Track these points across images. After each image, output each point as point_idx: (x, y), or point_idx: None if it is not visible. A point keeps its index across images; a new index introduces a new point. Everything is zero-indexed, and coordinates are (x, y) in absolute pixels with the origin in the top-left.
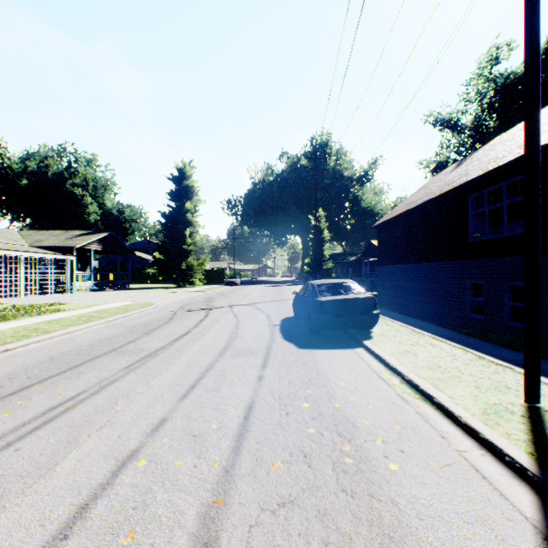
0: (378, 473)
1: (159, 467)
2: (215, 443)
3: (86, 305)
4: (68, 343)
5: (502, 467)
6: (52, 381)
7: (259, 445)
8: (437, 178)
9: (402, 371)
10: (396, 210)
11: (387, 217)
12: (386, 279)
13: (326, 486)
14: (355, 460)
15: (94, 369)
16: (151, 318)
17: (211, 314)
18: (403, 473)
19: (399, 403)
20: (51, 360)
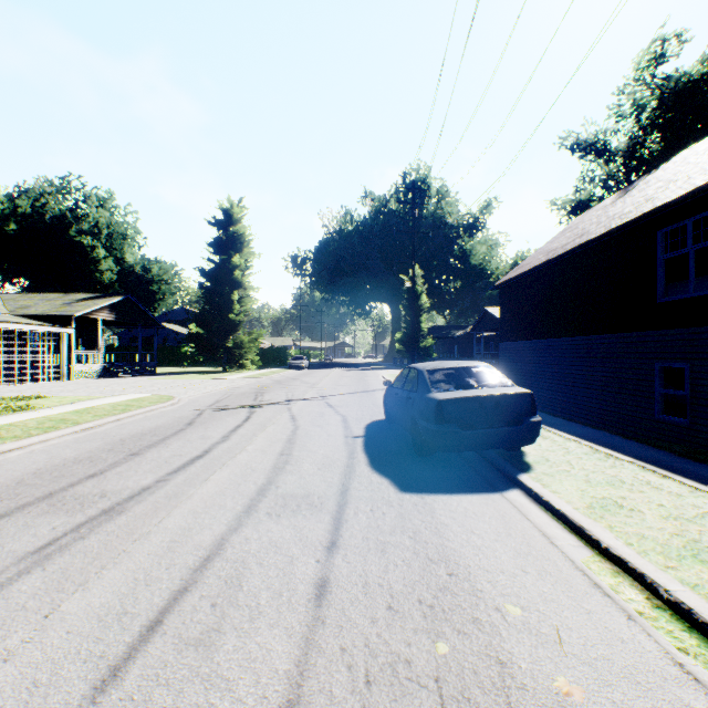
0: None
1: None
2: None
3: (74, 399)
4: None
5: None
6: None
7: None
8: (590, 215)
9: (644, 570)
10: (528, 261)
11: (516, 272)
12: (515, 361)
13: None
14: None
15: None
16: (157, 424)
17: (256, 416)
18: None
19: None
20: None
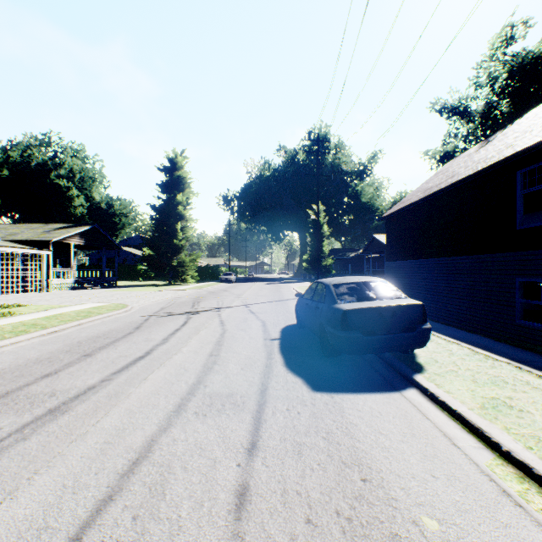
0: None
1: None
2: None
3: (48, 307)
4: None
5: None
6: None
7: None
8: (458, 161)
9: None
10: (408, 198)
11: (399, 206)
12: (398, 276)
13: None
14: None
15: None
16: (111, 328)
17: (192, 321)
18: None
19: None
20: None
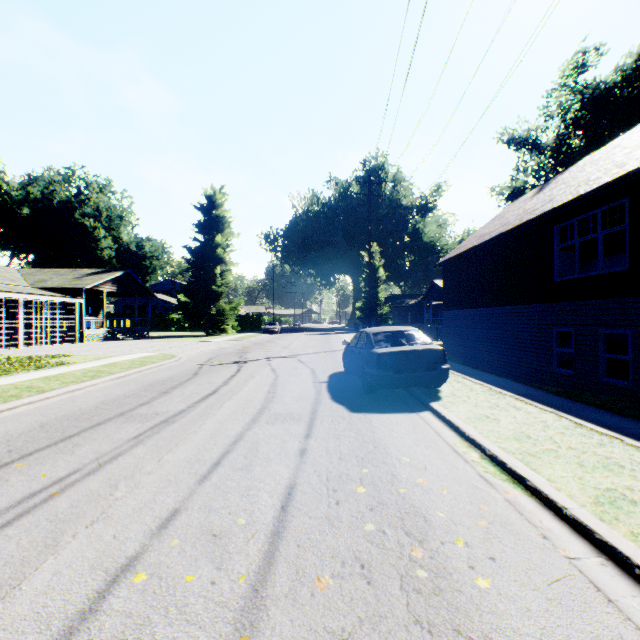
0: (464, 594)
1: (164, 583)
2: (241, 547)
3: (95, 357)
4: (66, 406)
5: (631, 584)
6: (38, 456)
7: (301, 550)
8: (515, 206)
9: (482, 443)
10: (465, 244)
11: (454, 253)
12: (453, 326)
13: (393, 615)
14: (431, 572)
15: (94, 440)
16: (171, 374)
17: (245, 369)
18: (498, 593)
19: (482, 487)
20: (42, 427)
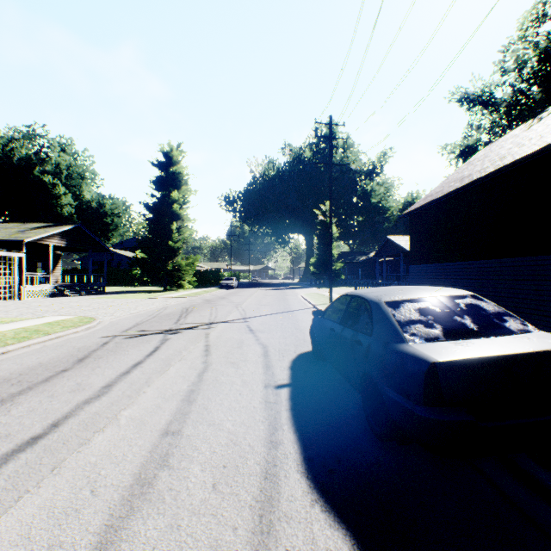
0: None
1: None
2: None
3: None
4: None
5: None
6: None
7: None
8: (499, 145)
9: None
10: (438, 190)
11: (427, 200)
12: (426, 282)
13: None
14: None
15: None
16: (43, 359)
17: (167, 346)
18: None
19: None
20: None
